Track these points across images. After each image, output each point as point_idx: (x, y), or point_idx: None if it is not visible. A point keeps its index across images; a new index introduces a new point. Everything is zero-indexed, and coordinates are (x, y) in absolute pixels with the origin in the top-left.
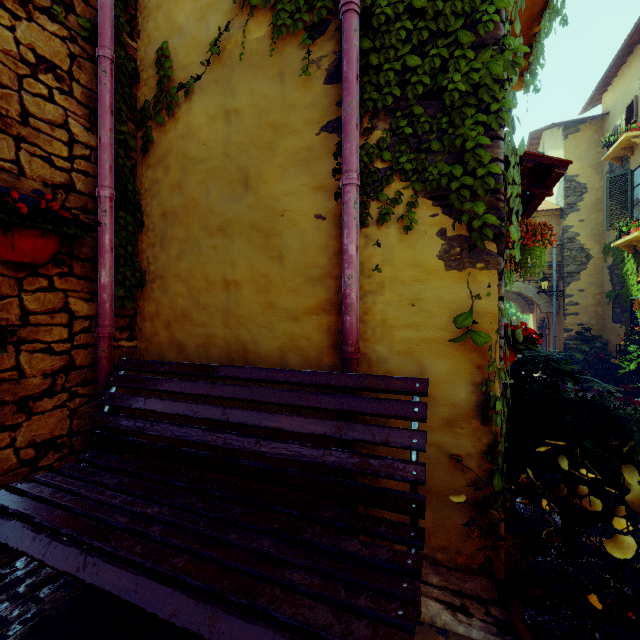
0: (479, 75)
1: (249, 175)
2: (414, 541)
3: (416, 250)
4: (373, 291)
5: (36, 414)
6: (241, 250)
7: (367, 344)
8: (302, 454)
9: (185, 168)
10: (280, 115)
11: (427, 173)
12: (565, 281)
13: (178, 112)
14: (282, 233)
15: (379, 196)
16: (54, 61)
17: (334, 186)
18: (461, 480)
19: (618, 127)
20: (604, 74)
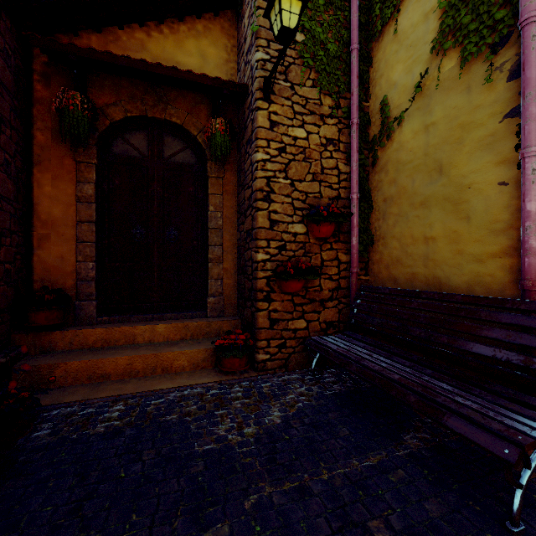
0: None
1: (442, 164)
2: None
3: None
4: None
5: (326, 308)
6: (436, 216)
7: None
8: (477, 348)
9: (398, 169)
10: (467, 117)
11: None
12: None
13: (393, 136)
14: (469, 200)
15: None
16: (332, 138)
17: (516, 158)
18: None
19: None
20: None
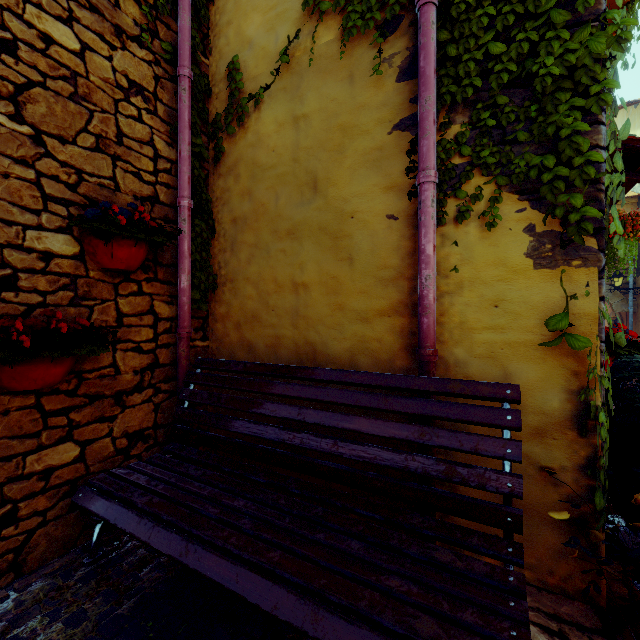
0: (576, 56)
1: (318, 178)
2: (513, 557)
3: (499, 248)
4: (450, 292)
5: (128, 407)
6: (310, 253)
7: (444, 347)
8: (382, 458)
9: (254, 175)
10: (350, 117)
11: (513, 166)
12: None
13: (248, 122)
14: (352, 235)
15: (457, 193)
16: (142, 84)
17: (407, 185)
18: (553, 495)
19: None
20: None
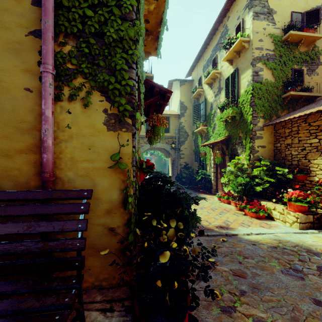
0: (123, 33)
1: None
2: (74, 285)
3: (91, 118)
4: (66, 140)
5: None
6: None
7: (62, 171)
8: None
9: None
10: None
11: (97, 77)
12: (180, 144)
13: None
14: None
15: (69, 84)
16: None
17: (39, 72)
18: (115, 240)
19: (196, 86)
20: (192, 64)
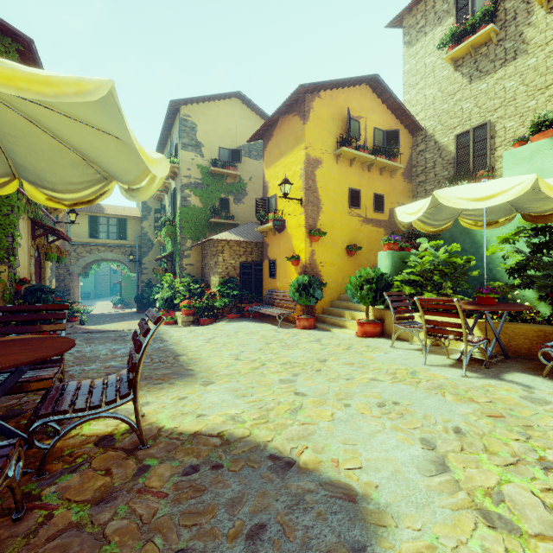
0: (3, 222)
1: None
2: None
3: None
4: None
5: None
6: None
7: None
8: None
9: None
10: None
11: None
12: (142, 256)
13: None
14: None
15: None
16: None
17: None
18: None
19: None
20: None
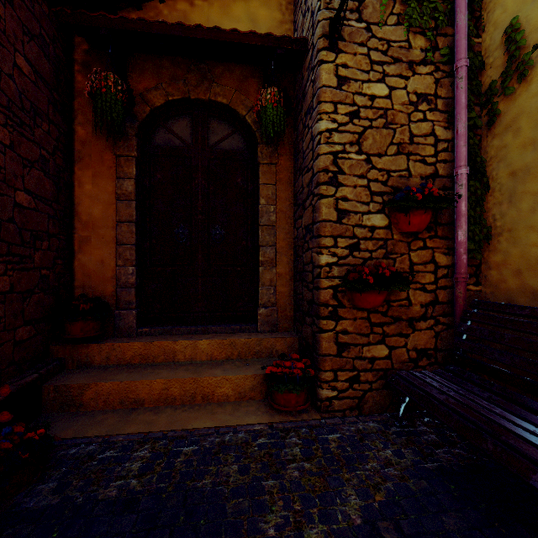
0: None
1: None
2: None
3: None
4: None
5: (416, 330)
6: None
7: None
8: None
9: None
10: None
11: None
12: None
13: (531, 73)
14: None
15: None
16: (426, 92)
17: None
18: None
19: None
20: None
